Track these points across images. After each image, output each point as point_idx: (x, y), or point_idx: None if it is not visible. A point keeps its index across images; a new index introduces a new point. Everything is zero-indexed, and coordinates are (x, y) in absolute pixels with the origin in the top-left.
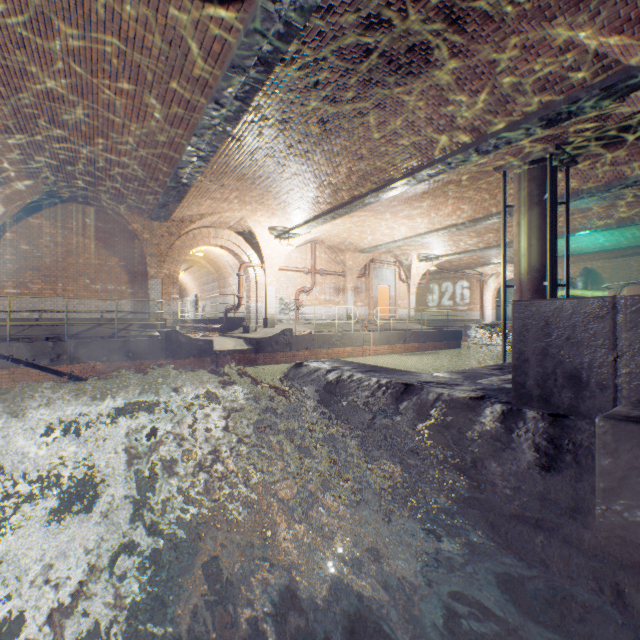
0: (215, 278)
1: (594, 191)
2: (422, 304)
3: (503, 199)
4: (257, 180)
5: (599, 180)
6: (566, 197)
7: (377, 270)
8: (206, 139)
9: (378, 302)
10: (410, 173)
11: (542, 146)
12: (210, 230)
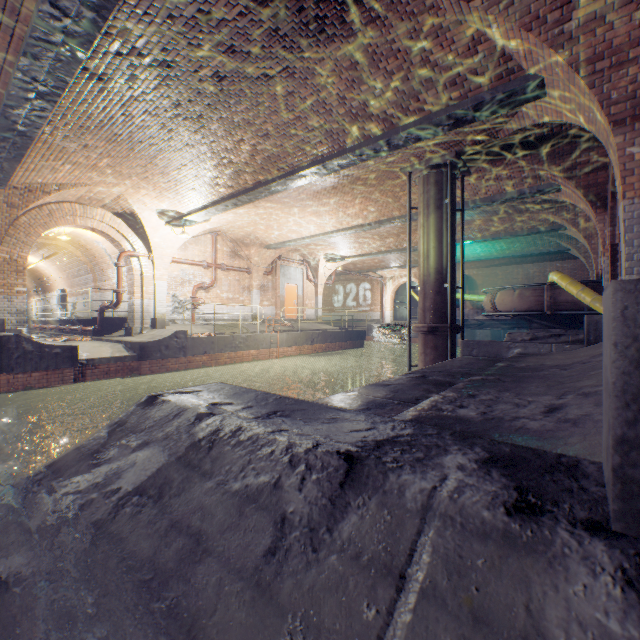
0: (89, 269)
1: (481, 202)
2: (328, 304)
3: (409, 200)
4: (136, 145)
5: (486, 192)
6: (462, 204)
7: (285, 268)
8: (45, 65)
9: (286, 301)
10: (321, 160)
11: (444, 151)
12: (76, 207)
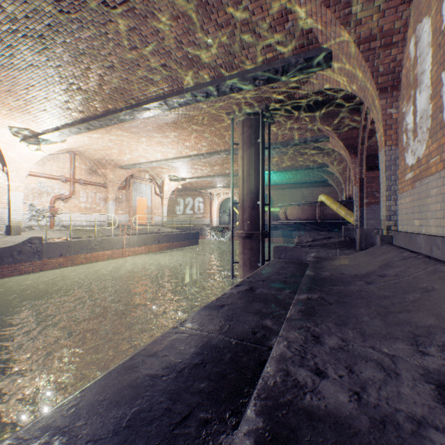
0: None
1: (281, 144)
2: (172, 212)
3: (232, 138)
4: None
5: (284, 138)
6: (269, 144)
7: (137, 184)
8: None
9: (138, 211)
10: (162, 97)
11: (258, 103)
12: None
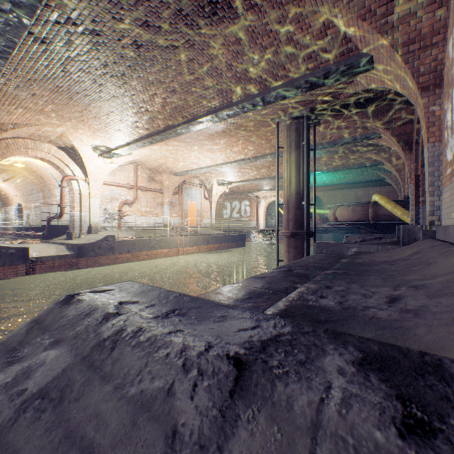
0: (39, 189)
1: (327, 145)
2: (219, 216)
3: (277, 142)
4: (74, 95)
5: (330, 138)
6: (314, 145)
7: (188, 190)
8: None
9: (189, 214)
10: (214, 111)
11: (302, 107)
12: (28, 141)
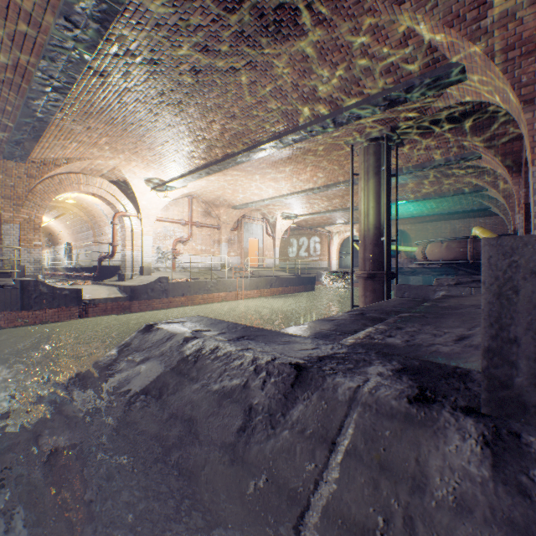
0: (89, 226)
1: (413, 169)
2: (284, 255)
3: (351, 168)
4: (129, 127)
5: (417, 160)
6: (396, 171)
7: (248, 225)
8: (60, 65)
9: (249, 252)
10: (278, 136)
11: (381, 126)
12: (80, 176)
